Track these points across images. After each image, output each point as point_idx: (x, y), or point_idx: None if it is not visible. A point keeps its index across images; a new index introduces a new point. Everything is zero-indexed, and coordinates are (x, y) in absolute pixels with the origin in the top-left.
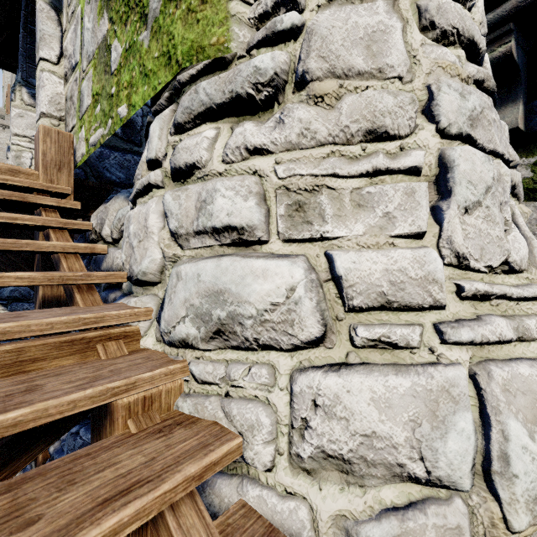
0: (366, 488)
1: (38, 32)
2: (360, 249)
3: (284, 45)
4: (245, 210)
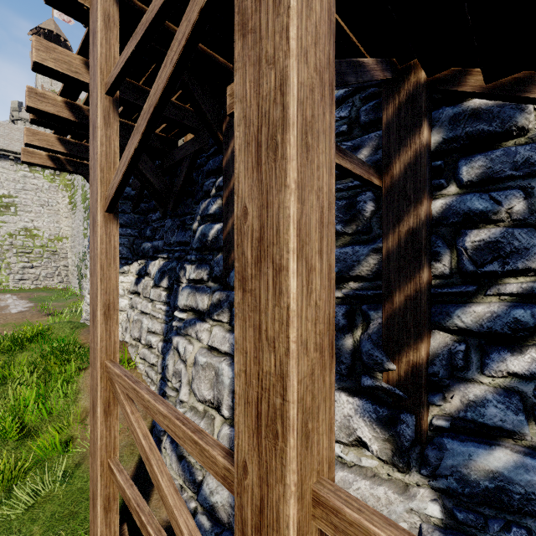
0: None
1: None
2: None
3: None
4: None
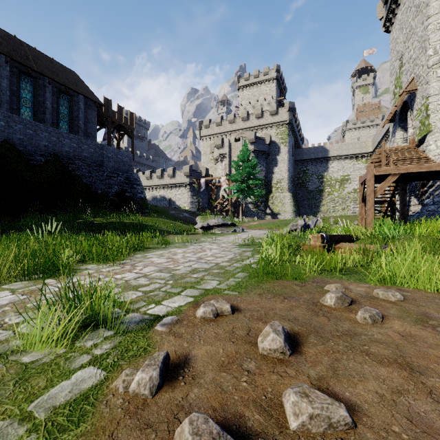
0: (437, 156)
1: (408, 123)
2: (439, 143)
3: (436, 129)
4: (431, 143)
